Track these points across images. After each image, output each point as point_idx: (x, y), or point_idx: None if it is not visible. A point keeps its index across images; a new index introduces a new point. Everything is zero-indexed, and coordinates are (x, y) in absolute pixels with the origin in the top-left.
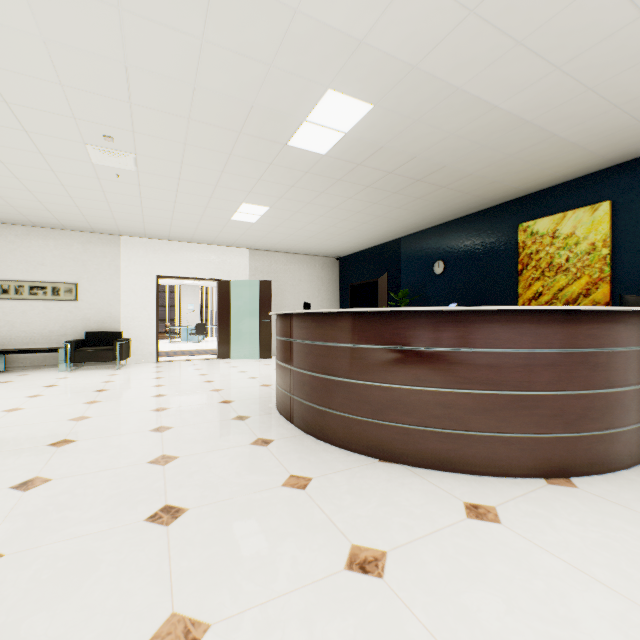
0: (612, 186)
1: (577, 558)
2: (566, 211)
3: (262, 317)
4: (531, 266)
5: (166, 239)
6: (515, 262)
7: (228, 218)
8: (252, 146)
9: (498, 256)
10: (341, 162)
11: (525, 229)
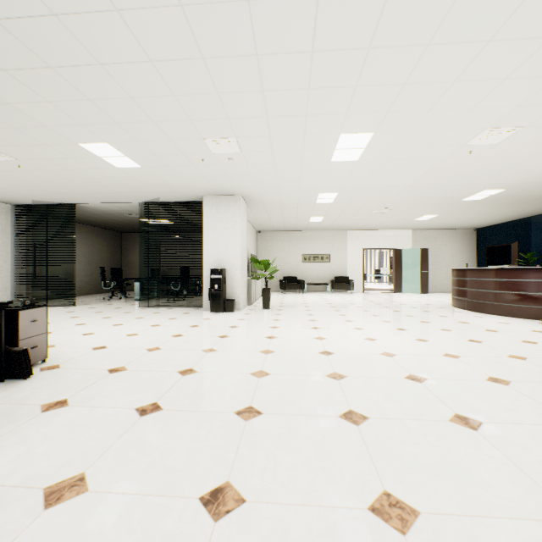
0: None
1: None
2: None
3: (422, 269)
4: None
5: (367, 229)
6: None
7: (411, 220)
8: (443, 202)
9: None
10: (487, 200)
11: None
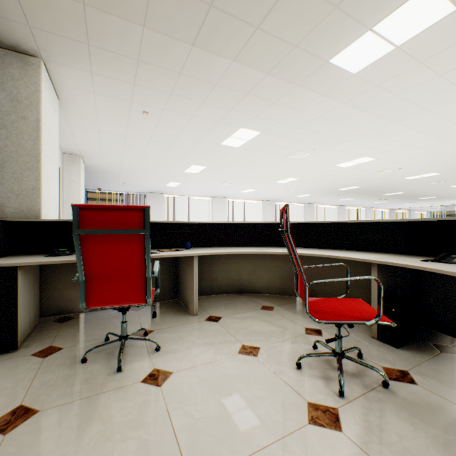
0: None
1: None
2: None
3: None
4: None
5: None
6: None
7: None
8: None
9: None
10: None
11: None
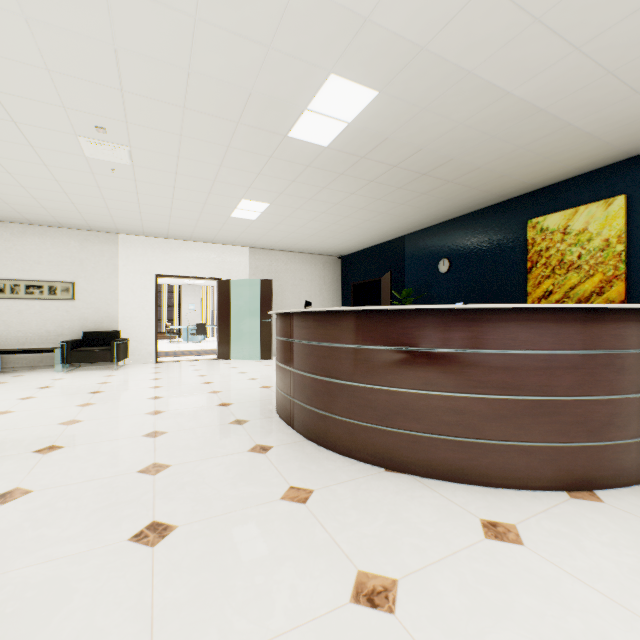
0: (627, 179)
1: (614, 589)
2: (578, 206)
3: (263, 317)
4: (541, 264)
5: (165, 237)
6: (524, 260)
7: (227, 215)
8: (251, 138)
9: (506, 253)
10: (344, 155)
11: (534, 225)
